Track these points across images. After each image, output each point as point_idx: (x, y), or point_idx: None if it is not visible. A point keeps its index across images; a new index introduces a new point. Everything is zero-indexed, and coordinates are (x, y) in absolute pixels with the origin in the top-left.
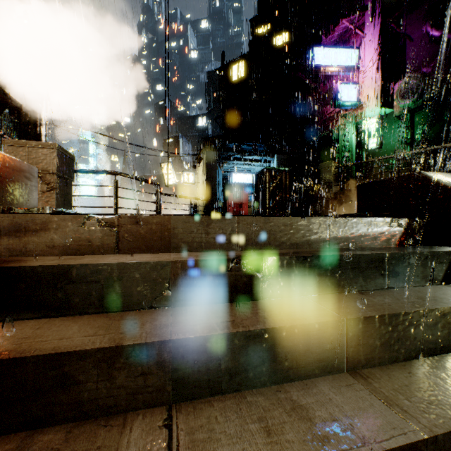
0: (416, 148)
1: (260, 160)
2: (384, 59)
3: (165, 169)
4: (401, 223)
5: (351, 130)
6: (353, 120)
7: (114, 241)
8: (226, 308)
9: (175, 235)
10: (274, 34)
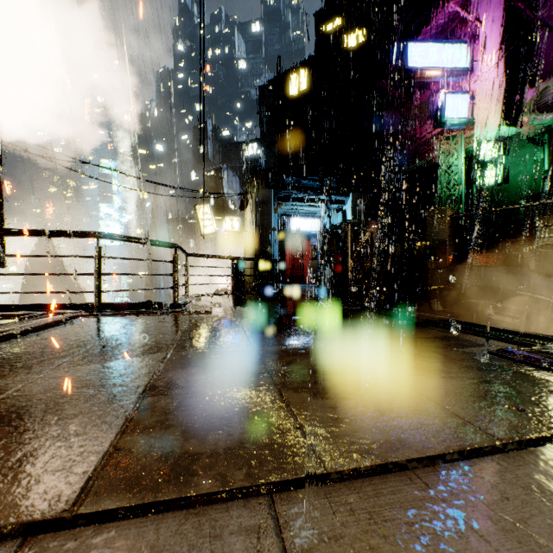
0: None
1: (329, 200)
2: (510, 56)
3: (202, 213)
4: None
5: (461, 158)
6: (463, 144)
7: None
8: None
9: None
10: (347, 32)
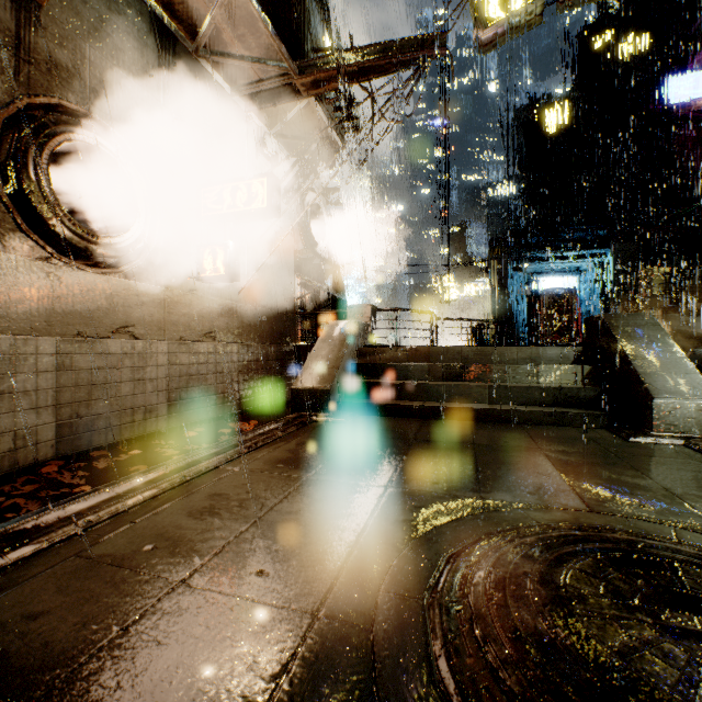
0: None
1: (584, 255)
2: None
3: (446, 282)
4: (576, 350)
5: None
6: None
7: (407, 358)
8: (447, 382)
9: (431, 356)
10: (621, 45)
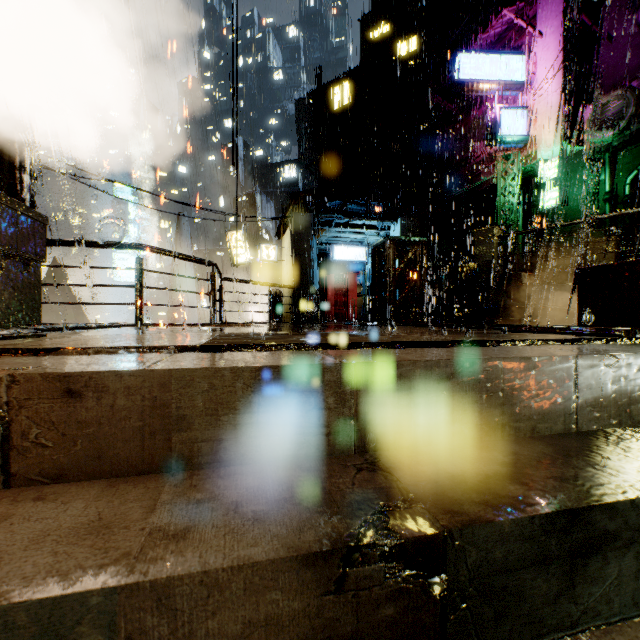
0: (619, 206)
1: (375, 226)
2: (569, 69)
3: (234, 240)
4: None
5: (517, 179)
6: (519, 164)
7: None
8: None
9: (182, 422)
10: (396, 40)
